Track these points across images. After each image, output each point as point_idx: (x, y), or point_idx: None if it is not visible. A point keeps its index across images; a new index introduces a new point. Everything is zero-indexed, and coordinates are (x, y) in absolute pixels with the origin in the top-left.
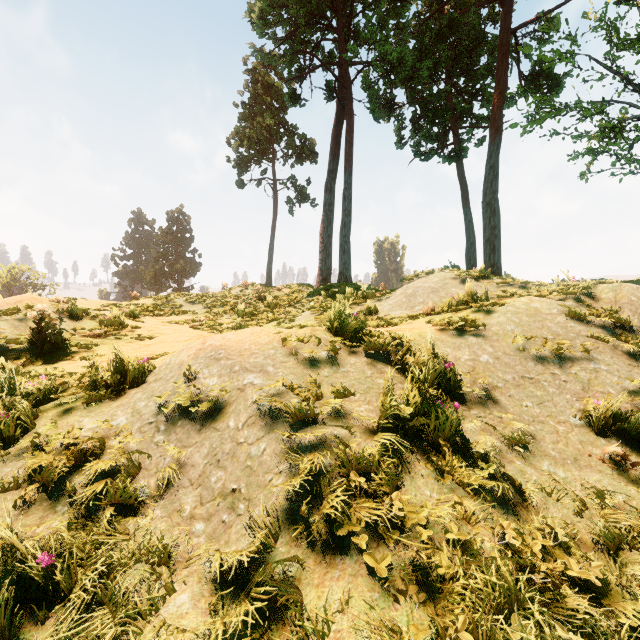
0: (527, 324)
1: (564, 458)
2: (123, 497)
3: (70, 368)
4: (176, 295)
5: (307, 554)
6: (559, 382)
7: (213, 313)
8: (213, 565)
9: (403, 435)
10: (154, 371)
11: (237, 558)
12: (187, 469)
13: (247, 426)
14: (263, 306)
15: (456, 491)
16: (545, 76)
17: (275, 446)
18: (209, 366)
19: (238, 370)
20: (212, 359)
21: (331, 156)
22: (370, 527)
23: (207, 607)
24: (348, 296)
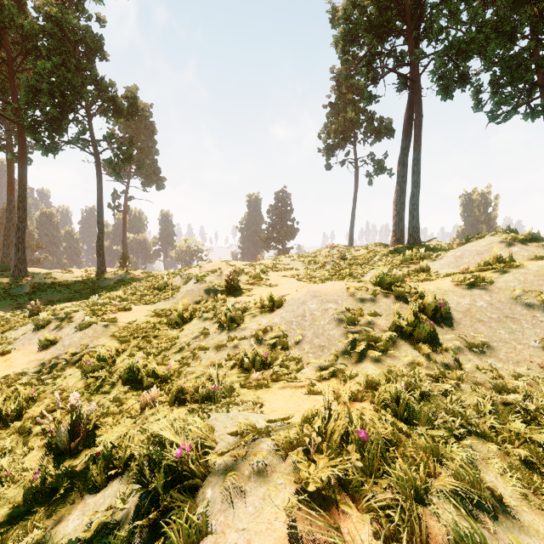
0: (530, 282)
1: (508, 360)
2: (284, 343)
3: (246, 299)
4: (284, 257)
5: (348, 363)
6: (536, 321)
7: (309, 269)
8: (316, 364)
9: (401, 334)
10: (286, 302)
11: (324, 364)
12: (305, 338)
13: (328, 324)
14: (344, 264)
15: (419, 357)
16: None
17: (339, 332)
18: (312, 299)
19: (325, 301)
20: (313, 296)
21: (403, 136)
22: (373, 358)
23: (315, 372)
24: (407, 258)
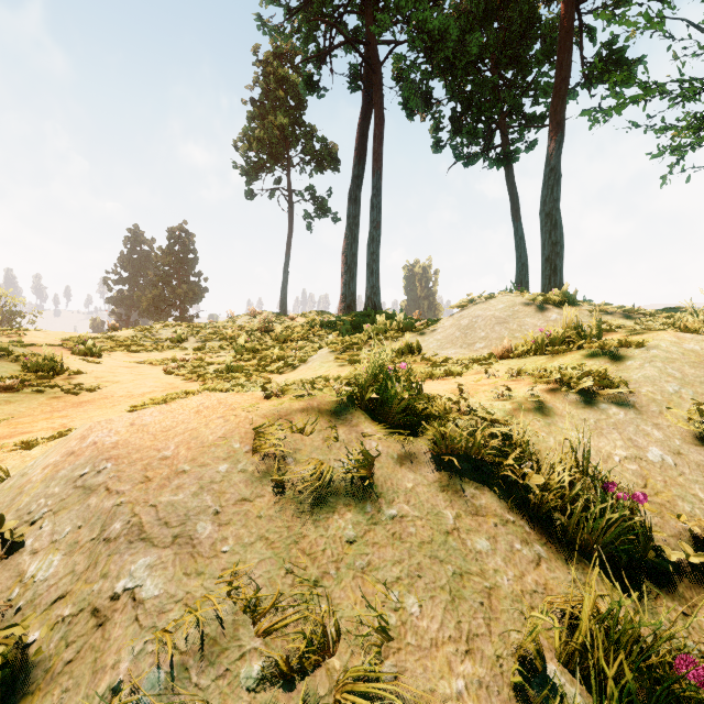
0: (698, 381)
1: None
2: None
3: None
4: (163, 325)
5: None
6: None
7: (207, 348)
8: None
9: None
10: None
11: None
12: None
13: None
14: (270, 340)
15: None
16: (614, 62)
17: None
18: (60, 510)
19: (116, 535)
20: (77, 488)
21: (356, 159)
22: None
23: None
24: (379, 328)
